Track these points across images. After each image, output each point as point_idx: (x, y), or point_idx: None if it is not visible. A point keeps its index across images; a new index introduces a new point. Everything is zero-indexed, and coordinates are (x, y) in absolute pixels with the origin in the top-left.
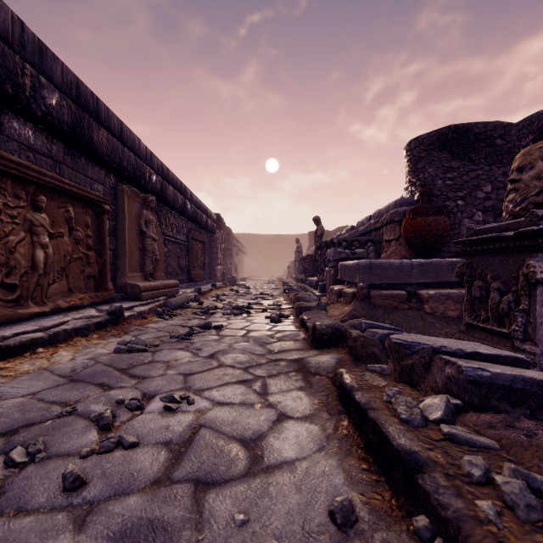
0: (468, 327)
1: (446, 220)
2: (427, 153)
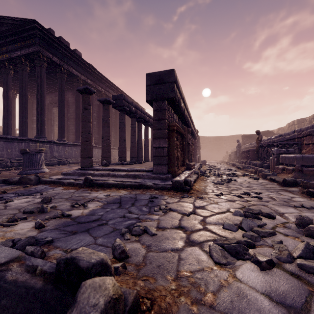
0: None
1: None
2: None
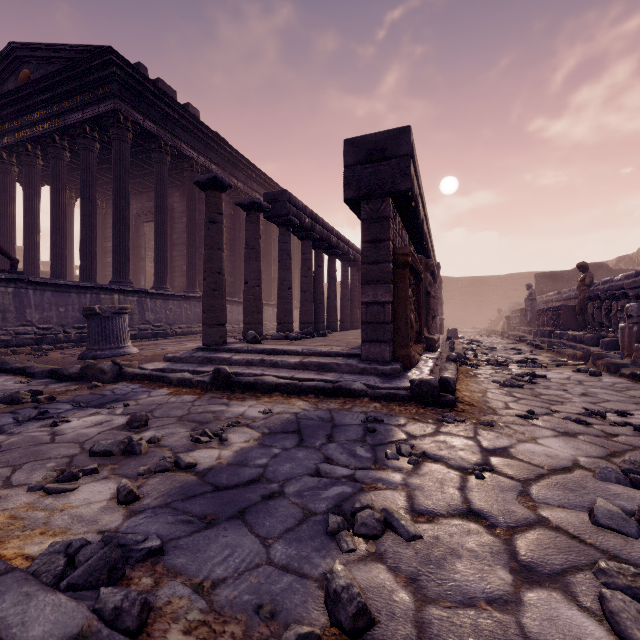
0: None
1: None
2: None
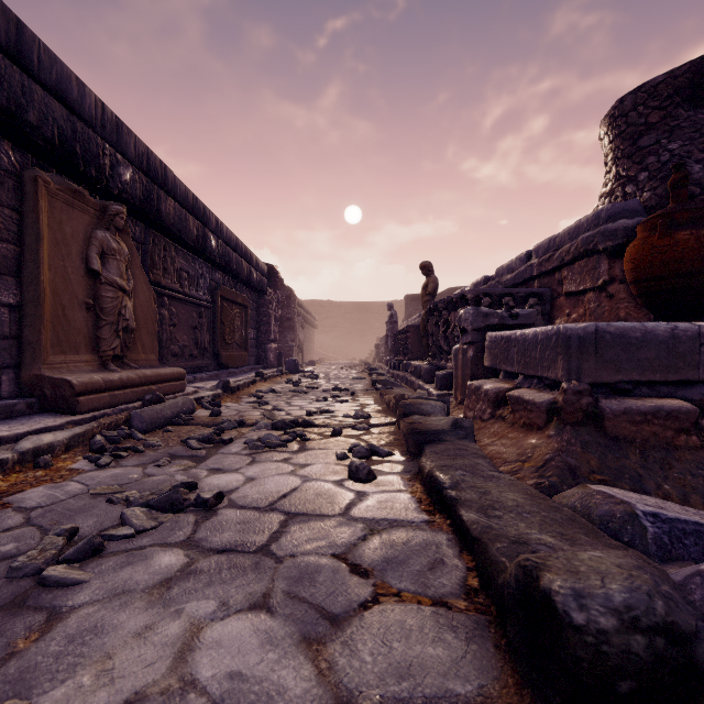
0: None
1: None
2: (664, 113)
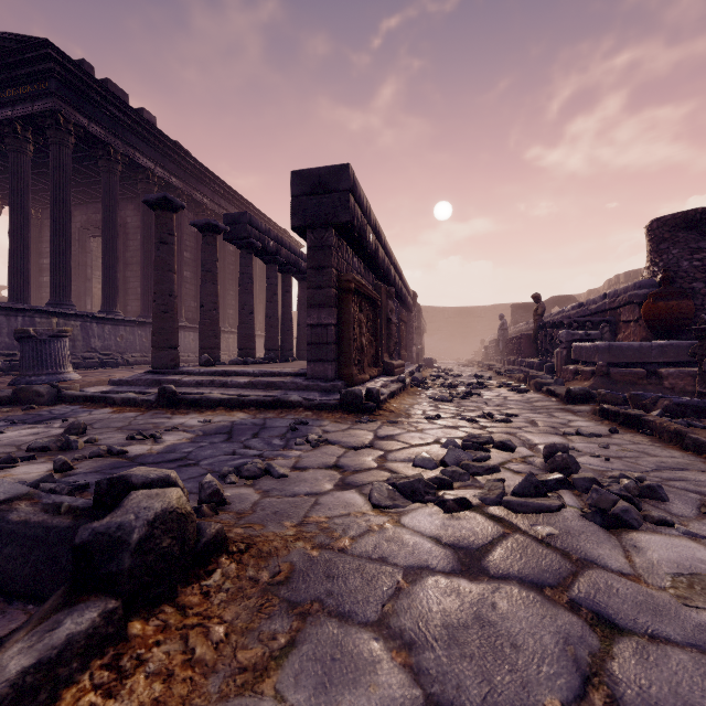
0: (699, 395)
1: (690, 303)
2: (671, 234)
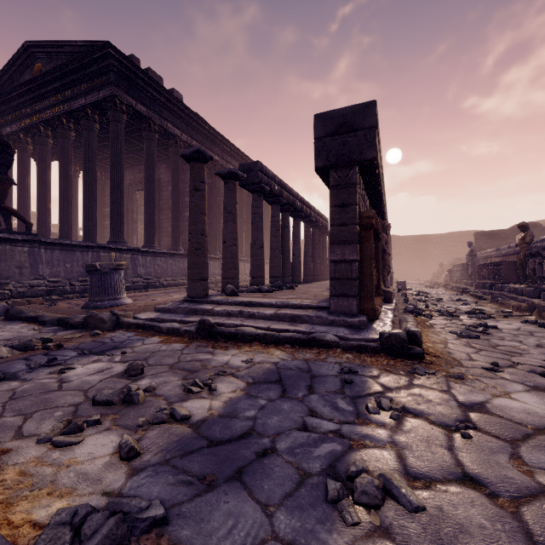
0: None
1: None
2: None
